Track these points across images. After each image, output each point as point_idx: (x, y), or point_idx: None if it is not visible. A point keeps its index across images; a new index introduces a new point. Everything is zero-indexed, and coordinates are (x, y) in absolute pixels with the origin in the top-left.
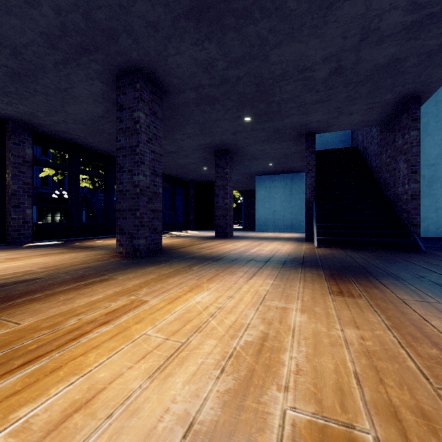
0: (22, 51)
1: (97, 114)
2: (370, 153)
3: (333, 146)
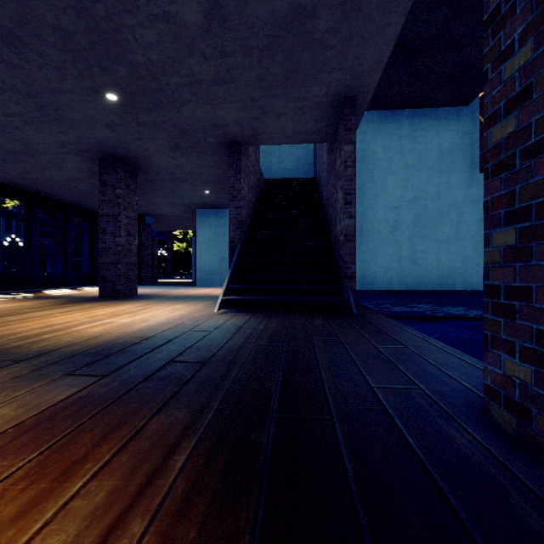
0: None
1: None
2: (323, 184)
3: (294, 176)
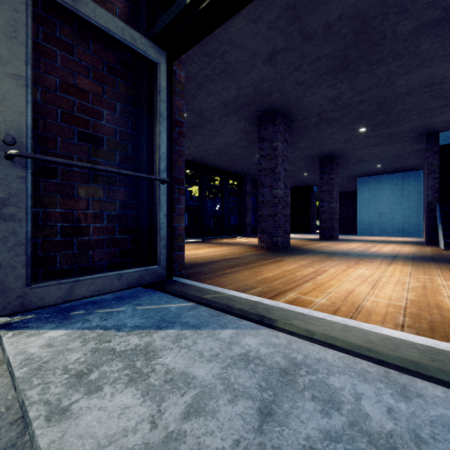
0: (204, 113)
1: (230, 143)
2: None
3: None
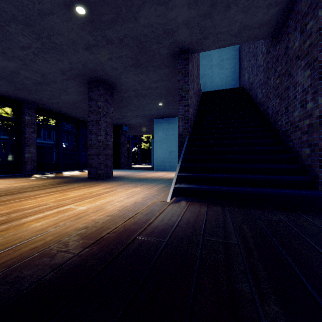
0: None
1: None
2: (256, 86)
3: None
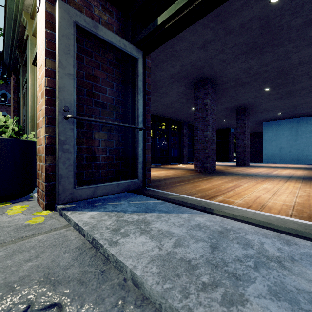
0: (158, 82)
1: (174, 100)
2: None
3: None
